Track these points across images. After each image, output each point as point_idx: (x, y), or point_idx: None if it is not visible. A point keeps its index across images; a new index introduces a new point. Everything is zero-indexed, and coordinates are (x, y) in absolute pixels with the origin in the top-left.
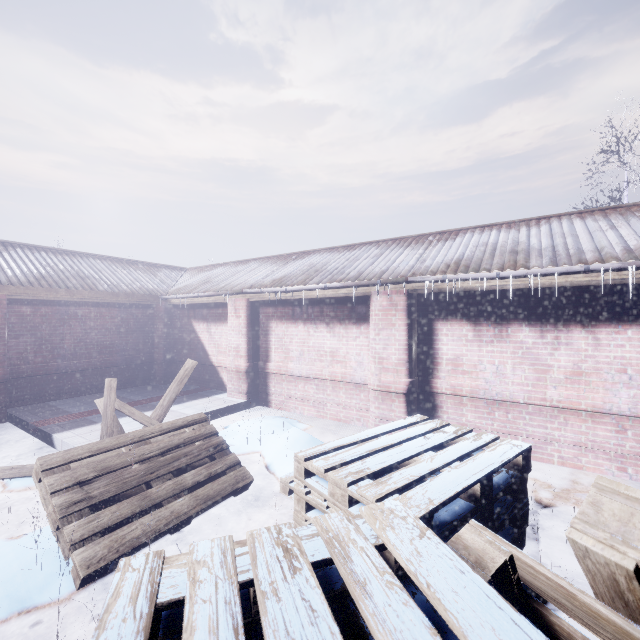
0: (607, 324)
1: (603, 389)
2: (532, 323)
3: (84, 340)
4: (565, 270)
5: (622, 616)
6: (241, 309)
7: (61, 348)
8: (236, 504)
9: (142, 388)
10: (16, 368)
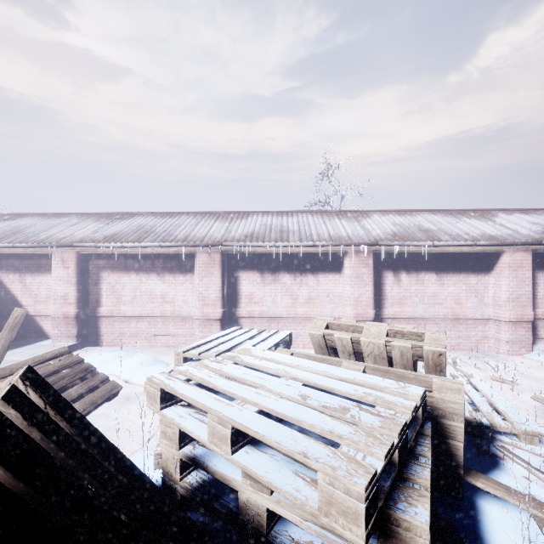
0: (322, 273)
1: (320, 306)
2: (290, 272)
3: None
4: (305, 244)
5: (321, 355)
6: (70, 261)
7: None
8: (109, 408)
9: None
10: None
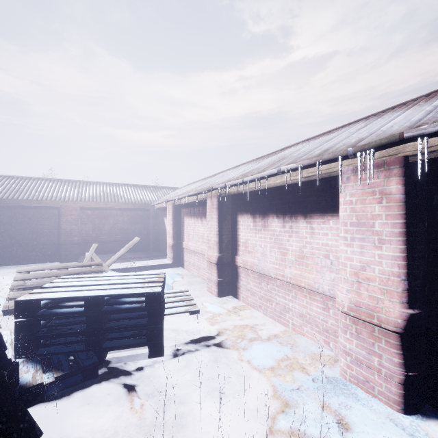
0: (318, 215)
1: (315, 271)
2: (279, 215)
3: (114, 226)
4: (269, 173)
5: None
6: (170, 210)
7: (103, 230)
8: None
9: (140, 252)
10: (85, 238)
